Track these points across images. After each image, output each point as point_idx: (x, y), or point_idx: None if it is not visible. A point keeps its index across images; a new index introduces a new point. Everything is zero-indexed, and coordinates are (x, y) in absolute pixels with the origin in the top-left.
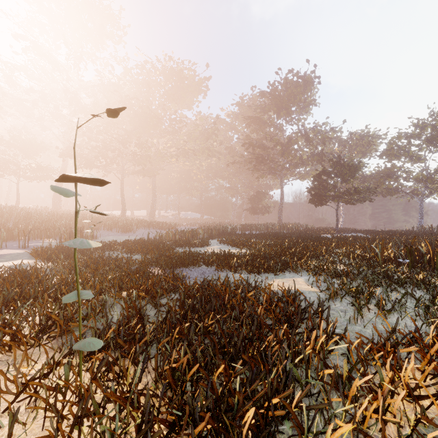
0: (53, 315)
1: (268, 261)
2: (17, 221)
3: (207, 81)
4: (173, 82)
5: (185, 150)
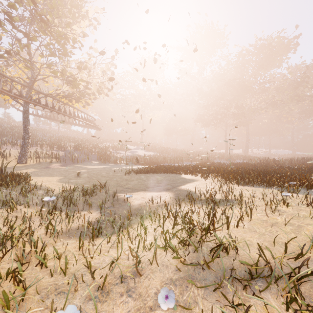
0: (220, 168)
1: (309, 168)
2: (182, 154)
3: (297, 38)
4: (263, 54)
5: (273, 102)
